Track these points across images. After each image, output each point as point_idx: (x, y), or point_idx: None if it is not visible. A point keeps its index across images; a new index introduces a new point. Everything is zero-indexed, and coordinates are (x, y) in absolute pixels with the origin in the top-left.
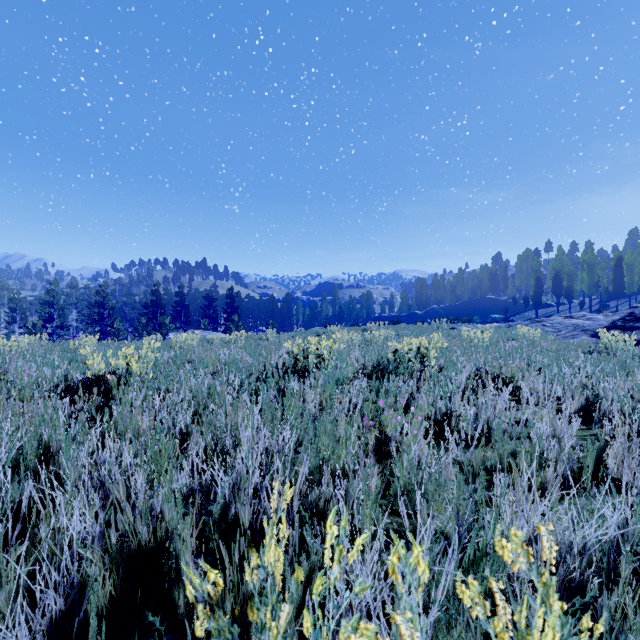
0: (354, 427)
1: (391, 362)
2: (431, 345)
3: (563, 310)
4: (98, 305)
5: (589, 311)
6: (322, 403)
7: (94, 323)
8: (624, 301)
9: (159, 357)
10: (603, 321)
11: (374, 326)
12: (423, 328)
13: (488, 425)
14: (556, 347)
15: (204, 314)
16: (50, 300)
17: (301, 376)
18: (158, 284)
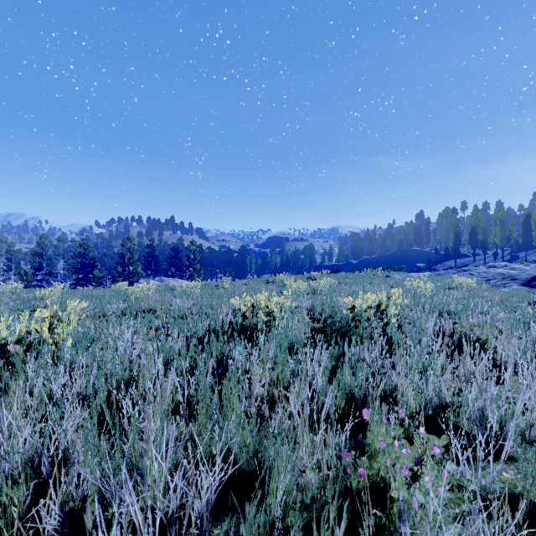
0: (342, 524)
1: (346, 319)
2: (392, 302)
3: (478, 260)
4: (81, 256)
5: (501, 261)
6: (273, 380)
7: (77, 271)
8: (532, 252)
9: (110, 309)
10: (531, 271)
11: (317, 274)
12: (361, 276)
13: (500, 425)
14: (500, 298)
15: (171, 263)
16: (40, 251)
17: (249, 336)
18: (132, 238)
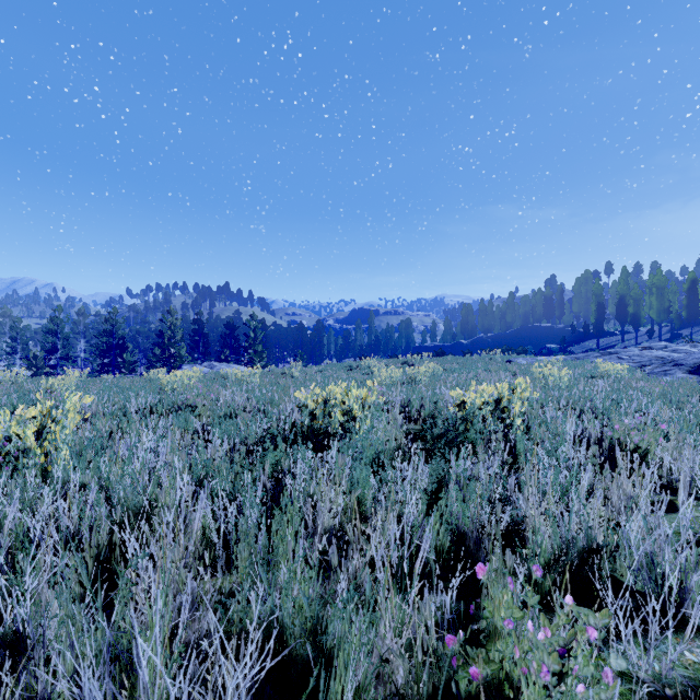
0: None
1: (453, 419)
2: (516, 396)
3: (628, 339)
4: (107, 334)
5: (659, 340)
6: (348, 508)
7: (103, 354)
8: (699, 329)
9: (135, 405)
10: None
11: (416, 358)
12: (474, 361)
13: (678, 579)
14: (661, 390)
15: (225, 344)
16: (53, 328)
17: (319, 443)
18: (173, 310)
